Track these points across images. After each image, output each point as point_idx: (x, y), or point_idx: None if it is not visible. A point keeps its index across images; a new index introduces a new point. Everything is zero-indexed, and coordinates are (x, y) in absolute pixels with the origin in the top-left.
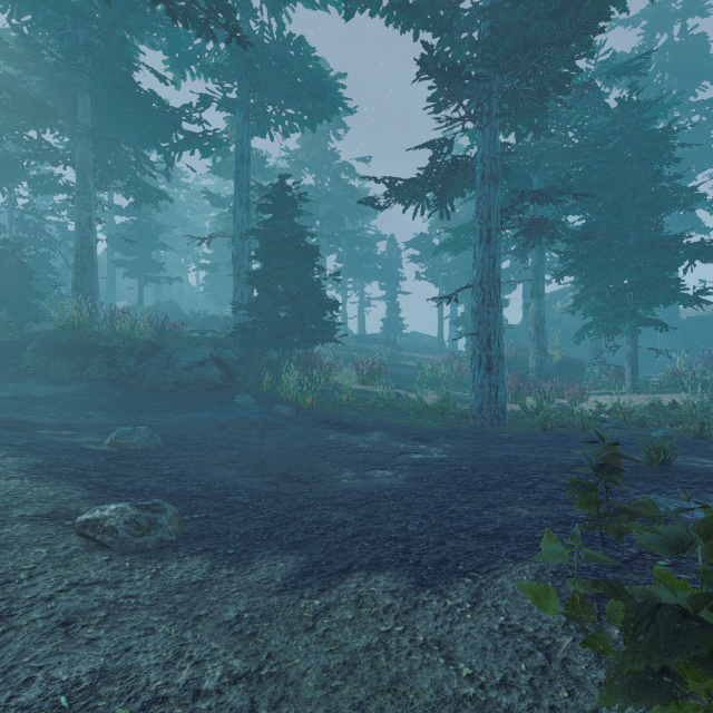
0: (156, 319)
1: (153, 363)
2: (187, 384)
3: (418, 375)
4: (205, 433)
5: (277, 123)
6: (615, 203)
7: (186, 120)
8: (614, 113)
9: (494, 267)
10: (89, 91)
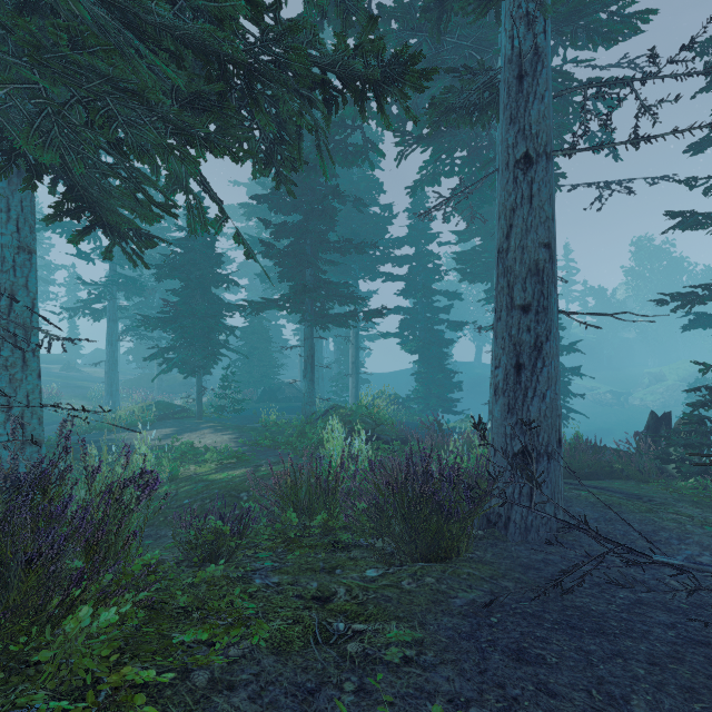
0: None
1: None
2: None
3: (88, 395)
4: None
5: None
6: None
7: None
8: None
9: (114, 356)
10: None
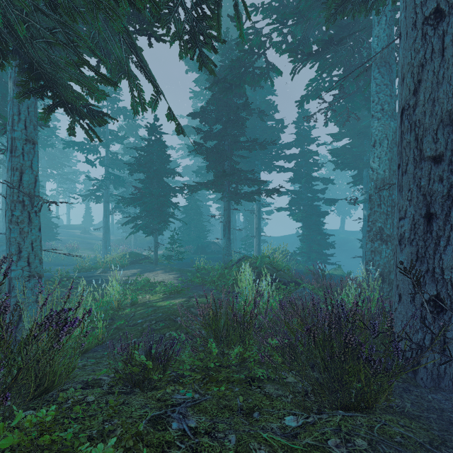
0: None
1: None
2: None
3: (94, 248)
4: None
5: None
6: None
7: None
8: None
9: (108, 224)
10: None
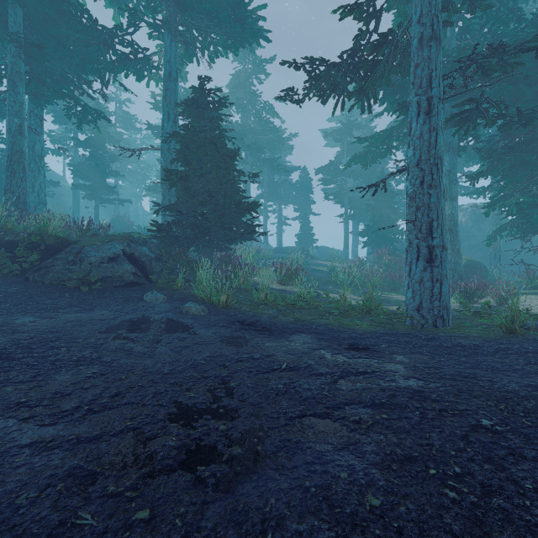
0: (82, 220)
1: (59, 258)
2: (95, 281)
3: (331, 278)
4: (81, 338)
5: (203, 47)
6: (536, 101)
7: (119, 43)
8: (527, 19)
9: (436, 142)
10: (19, 3)
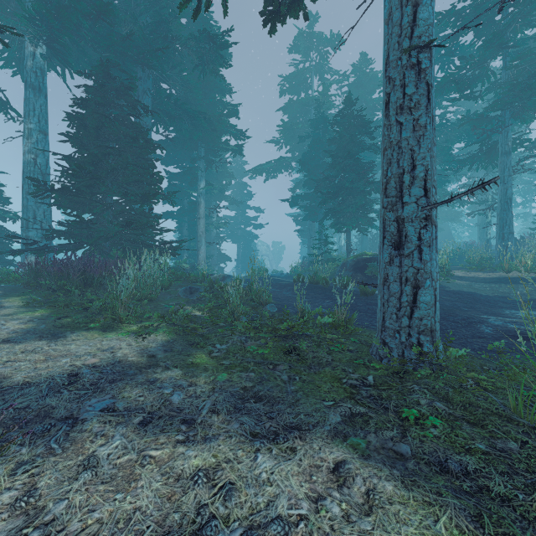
0: None
1: None
2: None
3: None
4: None
5: None
6: None
7: None
8: None
9: None
10: None
